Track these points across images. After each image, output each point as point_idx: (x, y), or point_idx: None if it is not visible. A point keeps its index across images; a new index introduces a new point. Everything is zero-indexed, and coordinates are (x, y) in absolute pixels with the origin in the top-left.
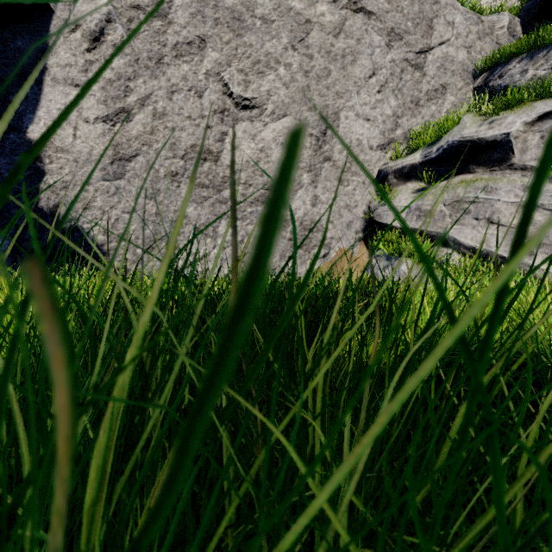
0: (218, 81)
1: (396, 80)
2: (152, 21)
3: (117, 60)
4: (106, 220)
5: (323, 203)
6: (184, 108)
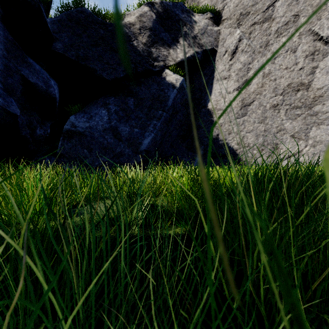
0: (309, 35)
1: None
2: (262, 26)
3: (243, 57)
4: (238, 138)
5: None
6: (282, 64)
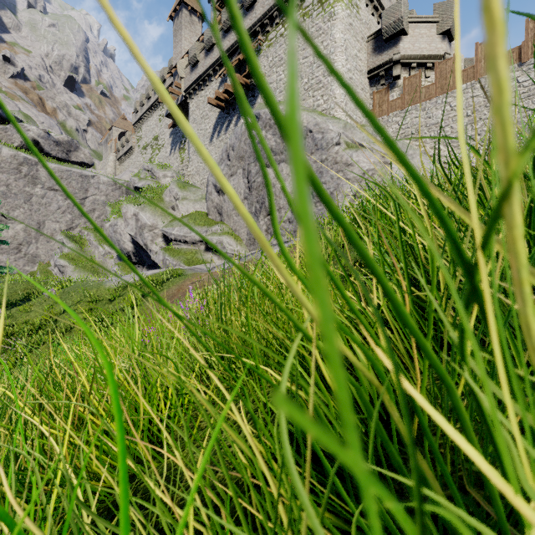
0: None
1: (71, 209)
2: None
3: None
4: None
5: (41, 249)
6: None
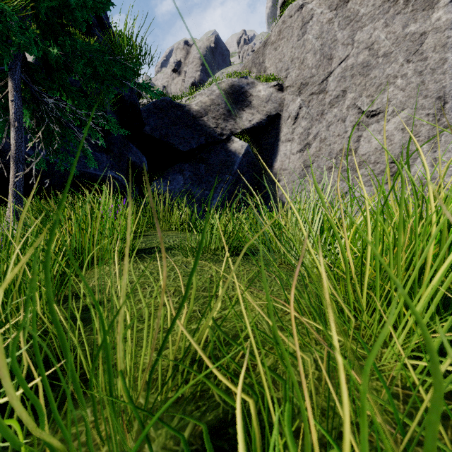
0: (354, 108)
1: None
2: (318, 97)
3: (304, 123)
4: (300, 196)
5: (444, 162)
6: (335, 131)
